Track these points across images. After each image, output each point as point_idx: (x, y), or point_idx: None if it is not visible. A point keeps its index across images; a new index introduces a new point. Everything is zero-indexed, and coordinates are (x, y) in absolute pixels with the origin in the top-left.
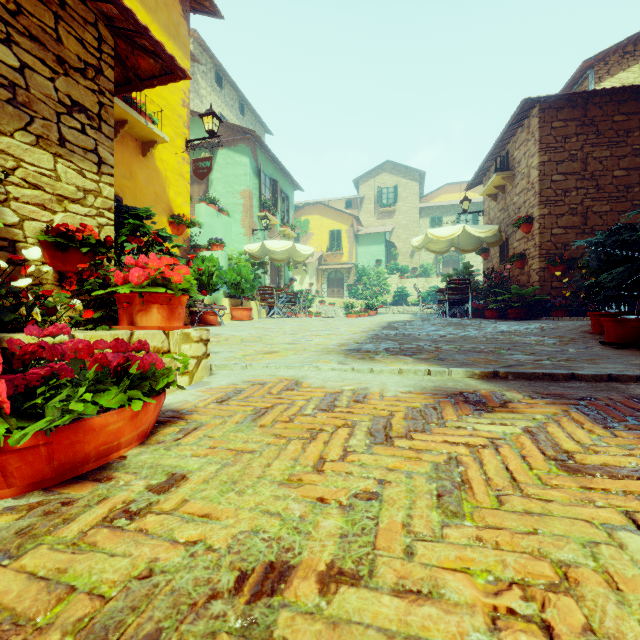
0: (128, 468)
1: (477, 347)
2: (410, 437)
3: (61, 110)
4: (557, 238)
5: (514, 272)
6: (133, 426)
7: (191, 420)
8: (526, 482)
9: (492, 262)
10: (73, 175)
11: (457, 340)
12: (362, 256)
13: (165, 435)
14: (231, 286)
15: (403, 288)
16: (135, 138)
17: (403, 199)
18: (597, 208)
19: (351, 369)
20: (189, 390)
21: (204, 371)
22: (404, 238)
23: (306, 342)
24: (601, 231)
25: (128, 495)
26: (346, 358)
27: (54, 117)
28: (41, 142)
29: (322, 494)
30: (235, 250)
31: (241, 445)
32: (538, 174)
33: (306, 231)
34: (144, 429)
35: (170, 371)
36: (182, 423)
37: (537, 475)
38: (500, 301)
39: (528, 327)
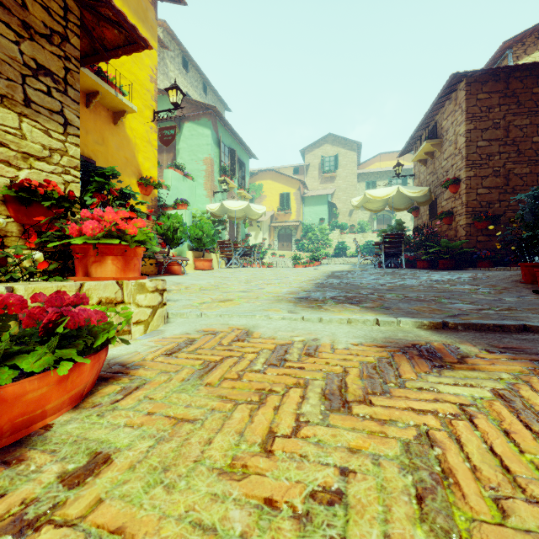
0: (48, 444)
1: (418, 296)
2: (369, 402)
3: (26, 72)
4: (482, 197)
5: (442, 228)
6: (62, 390)
7: (135, 376)
8: (524, 475)
9: (422, 219)
10: (39, 134)
11: (396, 288)
12: (308, 215)
13: (103, 396)
14: (194, 240)
15: (343, 242)
16: (107, 108)
17: (343, 166)
18: (518, 170)
19: (301, 318)
20: (143, 339)
21: (160, 320)
22: (343, 200)
23: (259, 290)
24: (521, 191)
25: (32, 489)
26: (296, 306)
27: (19, 78)
28: (6, 101)
29: (271, 492)
30: (198, 209)
31: (182, 411)
32: (465, 140)
33: (260, 194)
34: (79, 391)
35: (111, 326)
36: (125, 380)
37: (533, 463)
38: (430, 253)
39: (460, 276)
